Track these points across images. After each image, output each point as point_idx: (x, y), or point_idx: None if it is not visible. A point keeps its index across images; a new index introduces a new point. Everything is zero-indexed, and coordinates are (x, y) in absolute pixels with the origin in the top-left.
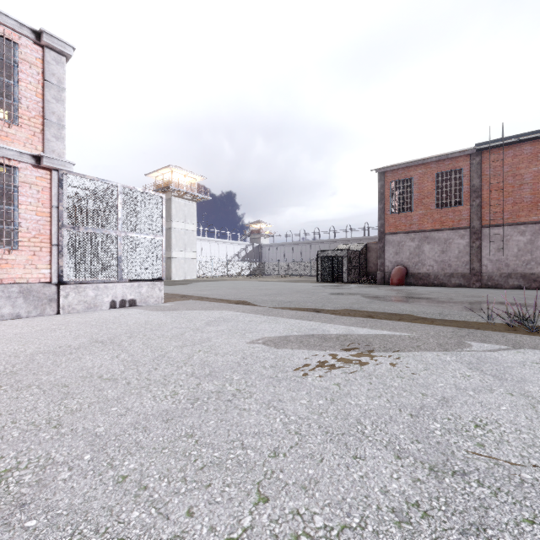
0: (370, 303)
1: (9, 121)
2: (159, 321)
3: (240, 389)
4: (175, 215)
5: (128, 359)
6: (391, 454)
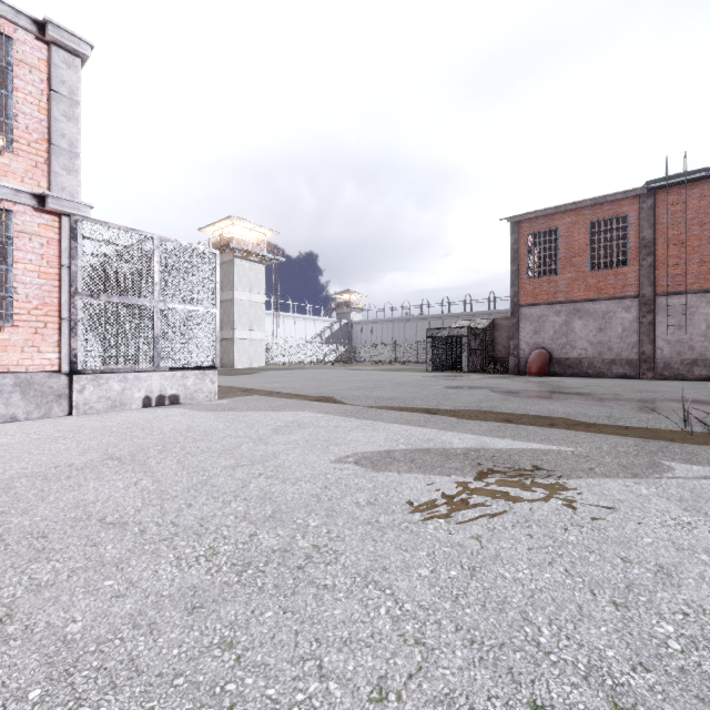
0: (505, 400)
1: (1, 147)
2: (206, 427)
3: (318, 545)
4: (237, 282)
5: (151, 489)
6: (600, 698)
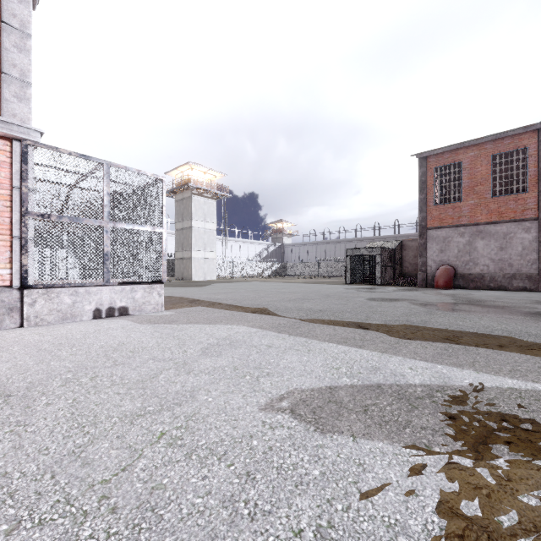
0: (431, 314)
1: None
2: (136, 344)
3: None
4: (194, 214)
5: None
6: None
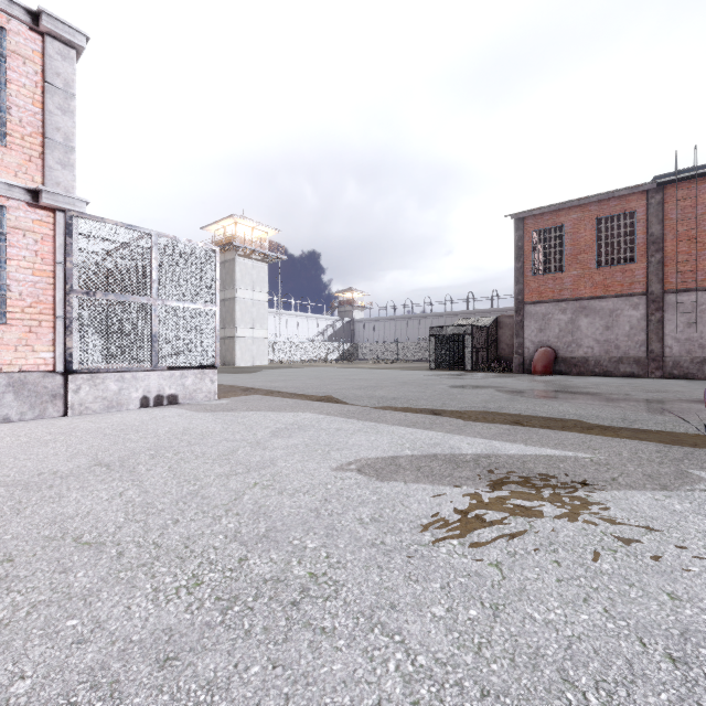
0: (512, 401)
1: None
2: (203, 429)
3: (316, 573)
4: (239, 281)
5: (137, 500)
6: None
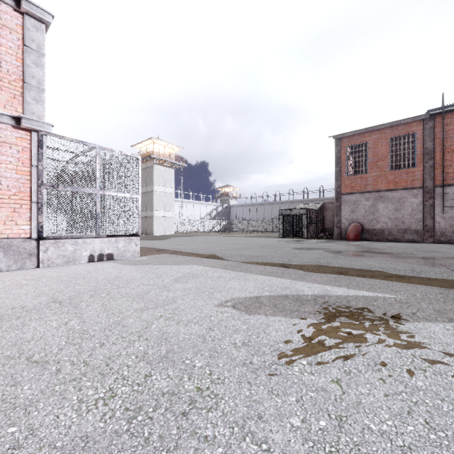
0: (335, 258)
1: None
2: (128, 277)
3: (201, 388)
4: (156, 180)
5: (76, 328)
6: None
